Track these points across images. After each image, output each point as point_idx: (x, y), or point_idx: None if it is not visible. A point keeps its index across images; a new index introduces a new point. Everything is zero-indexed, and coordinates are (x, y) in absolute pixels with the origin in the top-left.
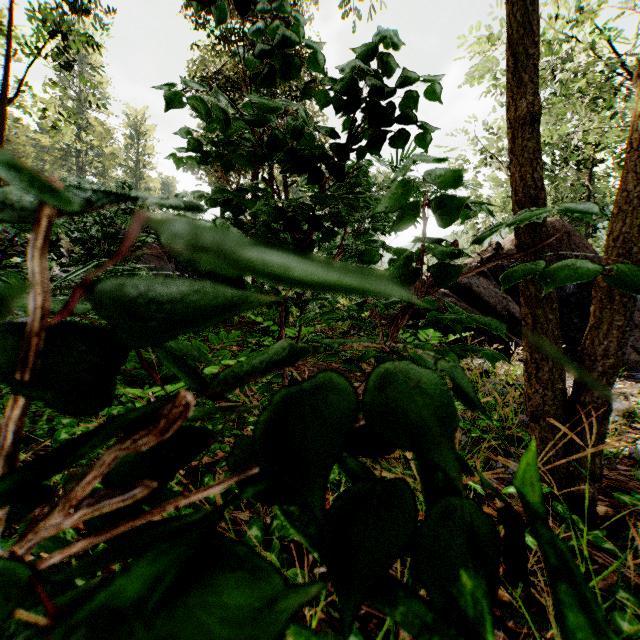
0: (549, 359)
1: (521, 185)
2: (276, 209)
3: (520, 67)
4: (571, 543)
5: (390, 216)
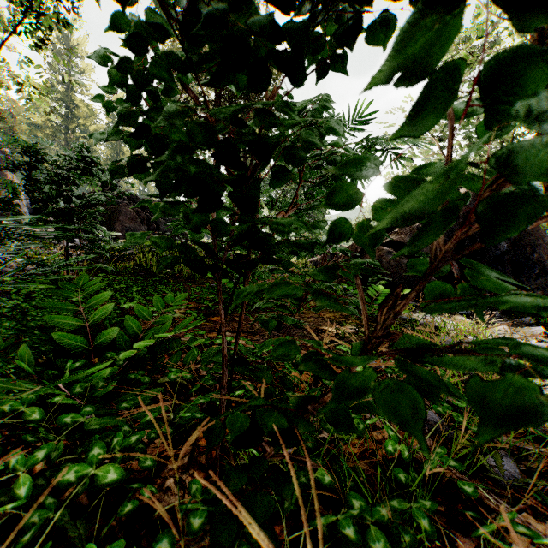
0: None
1: None
2: (201, 125)
3: None
4: None
5: None
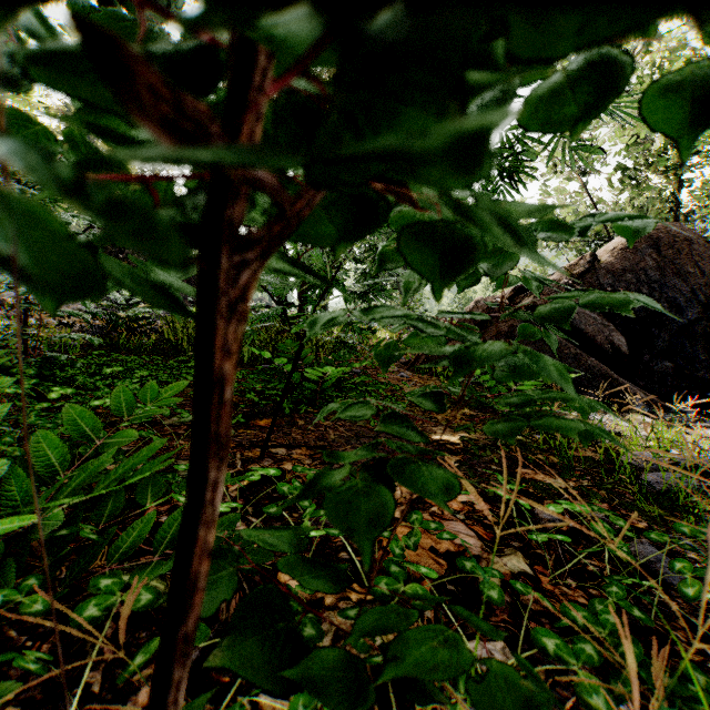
0: None
1: None
2: None
3: None
4: None
5: None
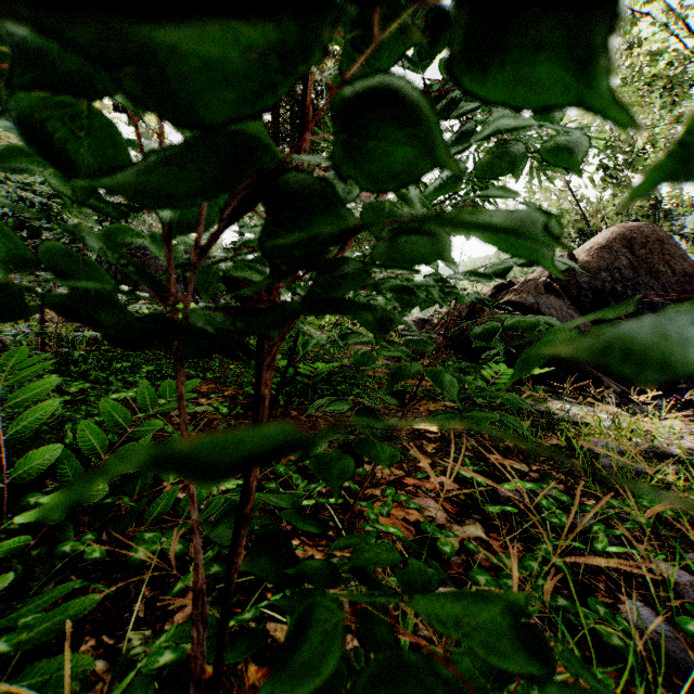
0: None
1: None
2: None
3: None
4: None
5: None
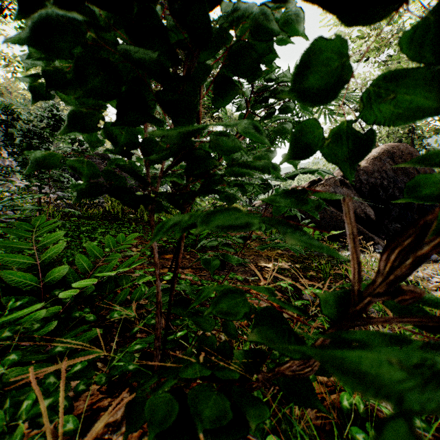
0: None
1: None
2: None
3: None
4: None
5: None
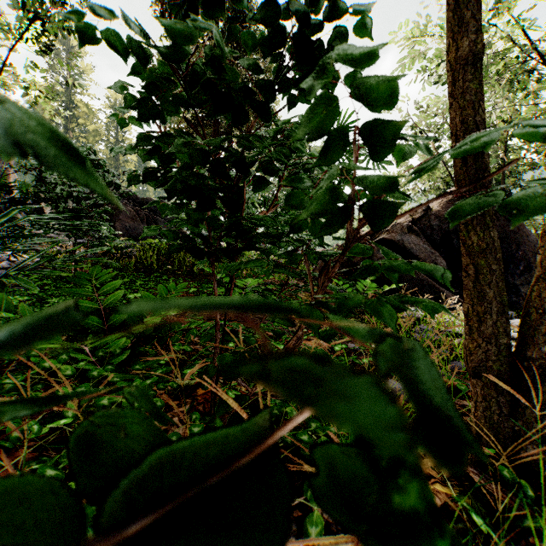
0: (493, 312)
1: (462, 129)
2: (199, 150)
3: (461, 5)
4: (526, 523)
5: (327, 168)
